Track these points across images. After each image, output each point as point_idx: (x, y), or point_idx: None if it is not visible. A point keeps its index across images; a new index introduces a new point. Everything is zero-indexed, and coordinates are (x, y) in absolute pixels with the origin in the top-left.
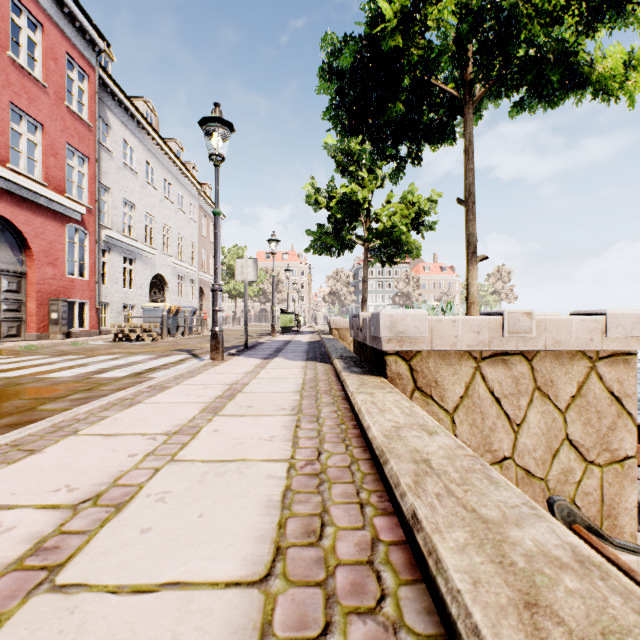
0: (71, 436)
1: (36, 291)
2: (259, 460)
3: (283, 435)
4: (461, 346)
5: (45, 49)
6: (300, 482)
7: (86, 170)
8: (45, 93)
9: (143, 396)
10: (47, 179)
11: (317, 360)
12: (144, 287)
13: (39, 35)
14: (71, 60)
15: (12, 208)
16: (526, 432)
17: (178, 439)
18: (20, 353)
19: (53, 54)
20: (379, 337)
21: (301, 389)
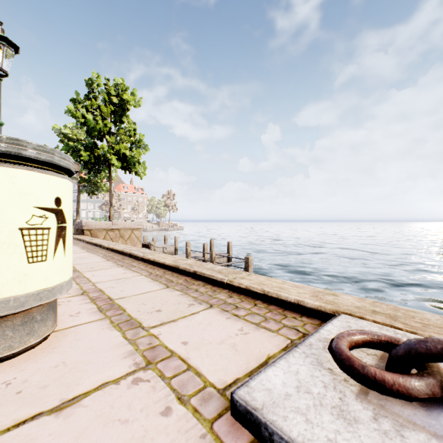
0: None
1: None
2: None
3: None
4: (103, 228)
5: None
6: None
7: None
8: None
9: None
10: None
11: None
12: None
13: None
14: None
15: None
16: None
17: None
18: None
19: None
20: (83, 226)
21: None
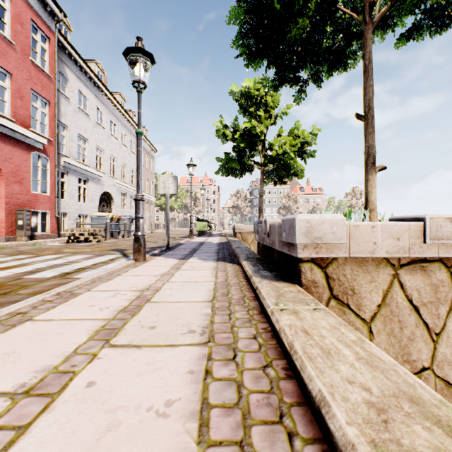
0: None
1: (5, 203)
2: None
3: (186, 398)
4: (380, 253)
5: (13, 15)
6: None
7: (48, 111)
8: (13, 49)
9: (40, 308)
10: (15, 116)
11: (226, 260)
12: (95, 201)
13: (8, 4)
14: (35, 25)
15: None
16: (445, 341)
17: (20, 411)
18: None
19: (20, 19)
20: (293, 243)
21: (212, 297)
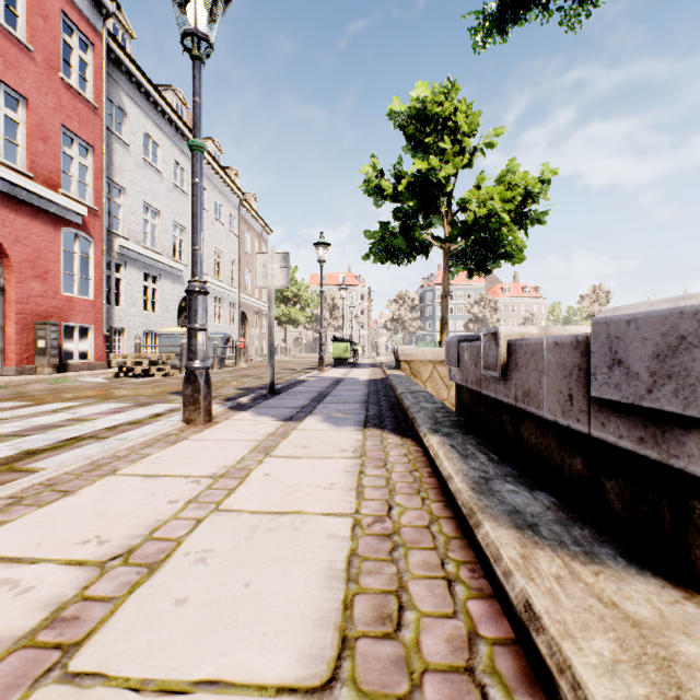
0: None
1: (16, 312)
2: None
3: None
4: None
5: (30, 2)
6: None
7: (90, 162)
8: (30, 58)
9: None
10: (33, 169)
11: (385, 426)
12: (171, 310)
13: None
14: (69, 22)
15: None
16: None
17: None
18: None
19: (42, 10)
20: (691, 418)
21: (337, 644)
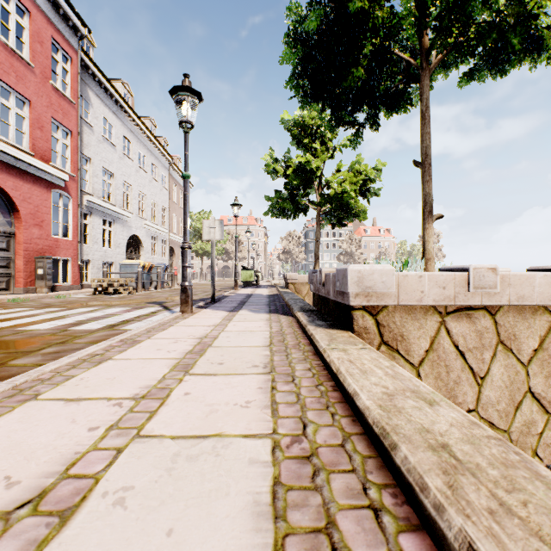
0: (30, 401)
1: (24, 249)
2: (237, 435)
3: (260, 400)
4: (427, 301)
5: (32, 33)
6: (290, 471)
7: (69, 142)
8: (32, 72)
9: (113, 351)
10: (34, 149)
11: (279, 312)
12: (121, 246)
13: (26, 20)
14: (56, 44)
15: (1, 175)
16: (490, 385)
17: (146, 405)
18: (7, 305)
19: (39, 38)
20: (346, 292)
21: (270, 343)
